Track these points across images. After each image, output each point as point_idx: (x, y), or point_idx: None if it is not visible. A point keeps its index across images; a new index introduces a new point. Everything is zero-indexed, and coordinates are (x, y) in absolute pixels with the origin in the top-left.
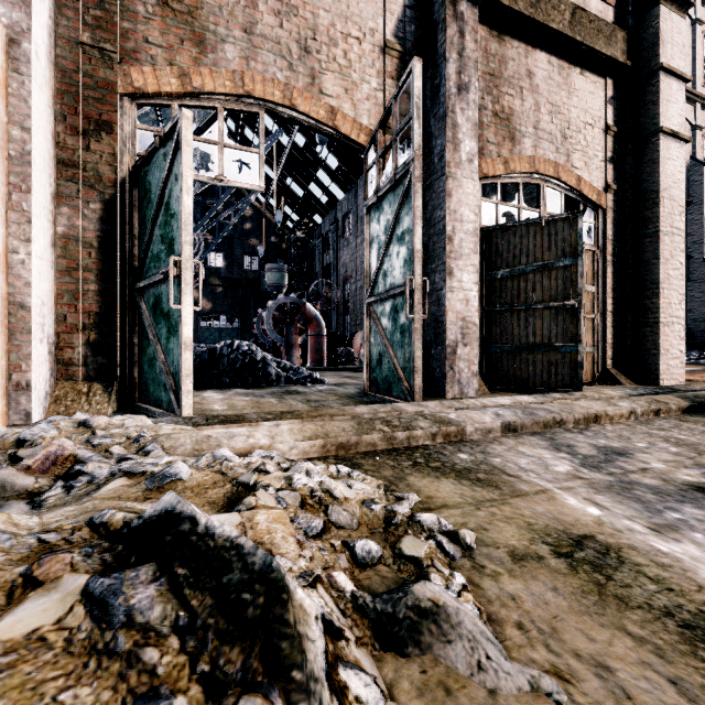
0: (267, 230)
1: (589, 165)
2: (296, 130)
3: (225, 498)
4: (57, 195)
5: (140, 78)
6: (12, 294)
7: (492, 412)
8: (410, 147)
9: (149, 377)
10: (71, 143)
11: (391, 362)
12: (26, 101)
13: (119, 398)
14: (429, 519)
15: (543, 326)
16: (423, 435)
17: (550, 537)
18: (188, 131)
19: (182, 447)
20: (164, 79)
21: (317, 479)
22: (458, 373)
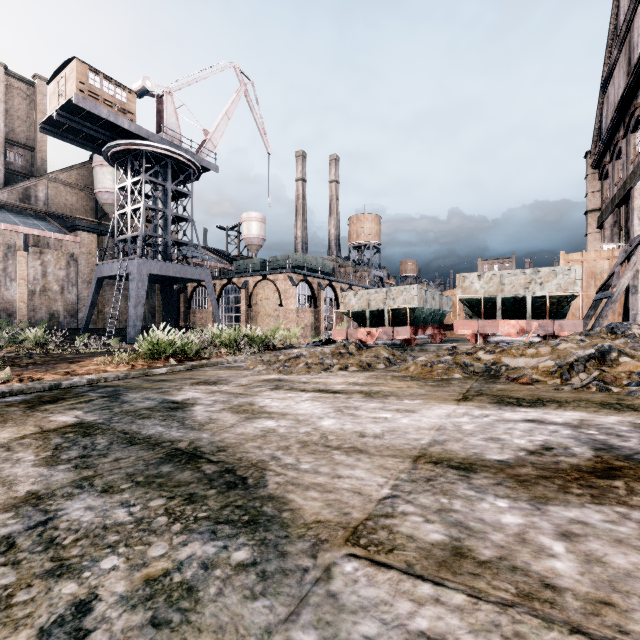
0: None
1: None
2: None
3: None
4: None
5: None
6: None
7: None
8: None
9: None
10: None
11: None
12: None
13: None
14: None
15: None
16: None
17: (639, 406)
18: None
19: None
20: None
21: None
22: None
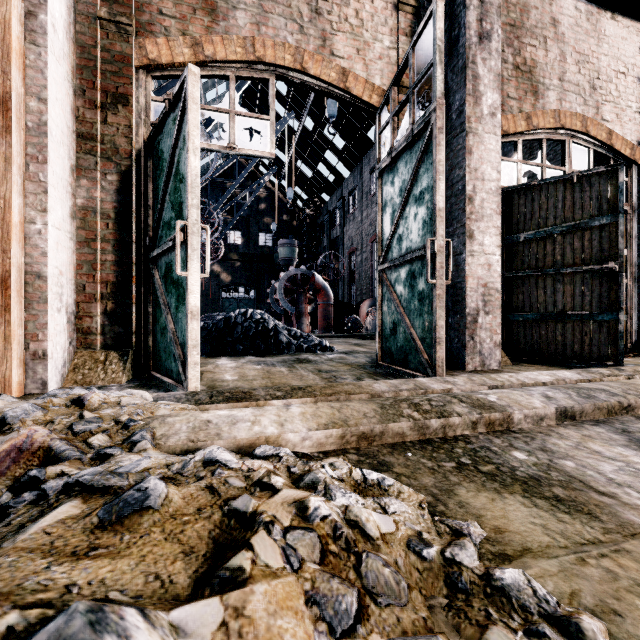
0: (279, 209)
1: (622, 117)
2: (306, 115)
3: (209, 540)
4: (77, 168)
5: (154, 50)
6: (30, 264)
7: (540, 393)
8: (430, 96)
9: (161, 346)
10: (89, 117)
11: (407, 332)
12: (43, 73)
13: (135, 366)
14: (514, 582)
15: (574, 292)
16: (461, 423)
17: None
18: (195, 88)
19: (175, 436)
20: (177, 50)
21: (340, 500)
22: (479, 344)
